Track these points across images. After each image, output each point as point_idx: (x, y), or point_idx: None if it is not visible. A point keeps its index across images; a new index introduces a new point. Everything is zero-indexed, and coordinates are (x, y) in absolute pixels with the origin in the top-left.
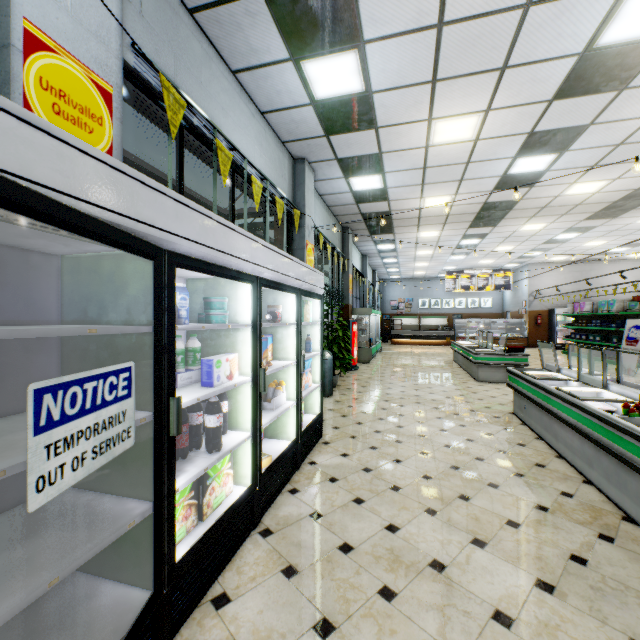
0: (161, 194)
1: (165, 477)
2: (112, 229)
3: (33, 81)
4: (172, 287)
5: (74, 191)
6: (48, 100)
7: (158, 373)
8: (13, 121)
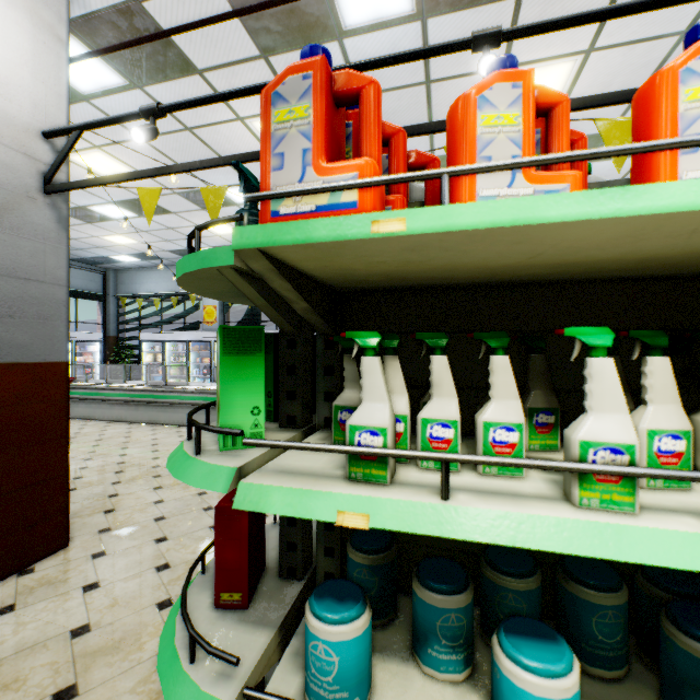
0: None
1: None
2: None
3: None
4: None
5: None
6: None
7: None
8: None
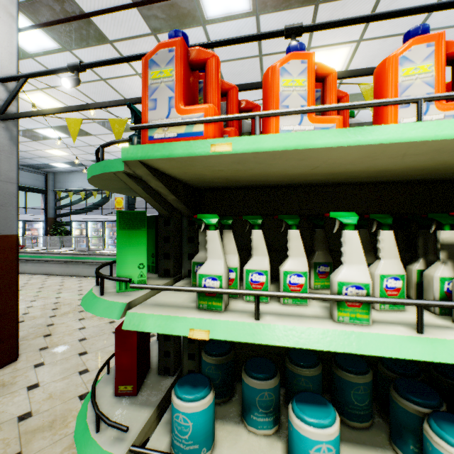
0: None
1: None
2: None
3: None
4: None
5: None
6: None
7: None
8: None
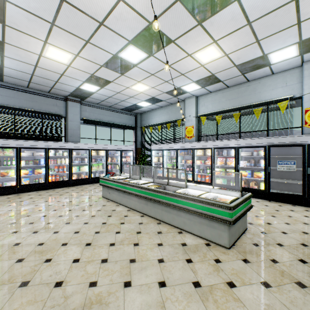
0: (304, 136)
1: (306, 180)
2: (289, 145)
3: (306, 117)
4: (308, 150)
5: (287, 141)
6: (309, 118)
7: (303, 163)
8: (280, 138)
